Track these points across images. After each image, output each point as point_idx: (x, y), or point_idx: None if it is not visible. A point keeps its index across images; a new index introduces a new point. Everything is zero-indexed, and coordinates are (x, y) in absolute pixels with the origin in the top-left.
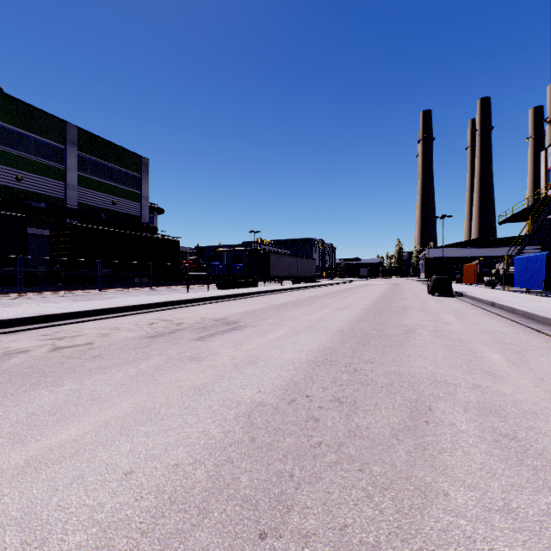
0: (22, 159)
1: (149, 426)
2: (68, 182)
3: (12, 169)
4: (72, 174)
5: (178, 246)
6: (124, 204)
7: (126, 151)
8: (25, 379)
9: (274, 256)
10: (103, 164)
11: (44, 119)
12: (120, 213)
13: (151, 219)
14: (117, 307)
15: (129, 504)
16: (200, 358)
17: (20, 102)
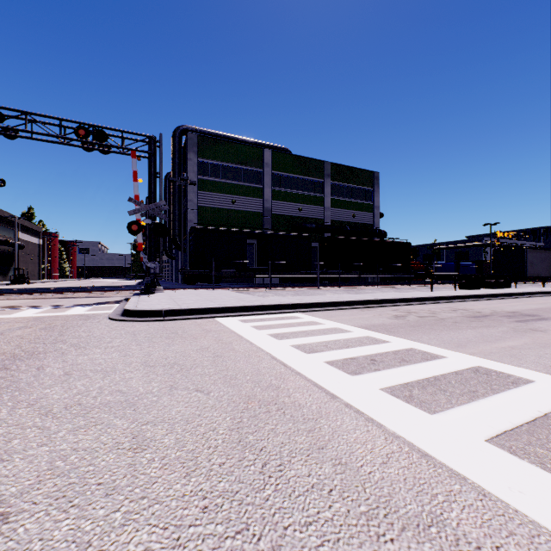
0: (301, 196)
1: None
2: (325, 205)
3: (296, 204)
4: (327, 199)
5: (409, 248)
6: (360, 216)
7: (361, 170)
8: (437, 326)
9: (532, 253)
10: (346, 186)
11: (312, 164)
12: (357, 224)
13: None
14: (411, 298)
15: None
16: (540, 330)
17: (300, 158)
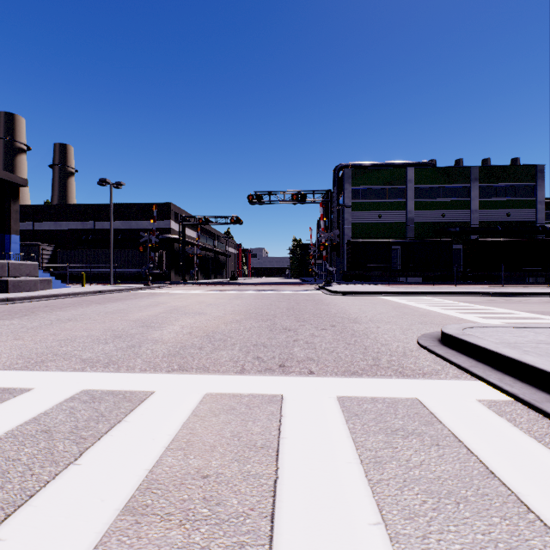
0: (444, 203)
1: (548, 309)
2: (471, 208)
3: (439, 210)
4: (474, 202)
5: None
6: (517, 213)
7: (519, 167)
8: (506, 303)
9: None
10: (498, 185)
11: (456, 171)
12: (513, 222)
13: (547, 215)
14: (525, 292)
15: (545, 311)
16: None
17: (443, 168)
